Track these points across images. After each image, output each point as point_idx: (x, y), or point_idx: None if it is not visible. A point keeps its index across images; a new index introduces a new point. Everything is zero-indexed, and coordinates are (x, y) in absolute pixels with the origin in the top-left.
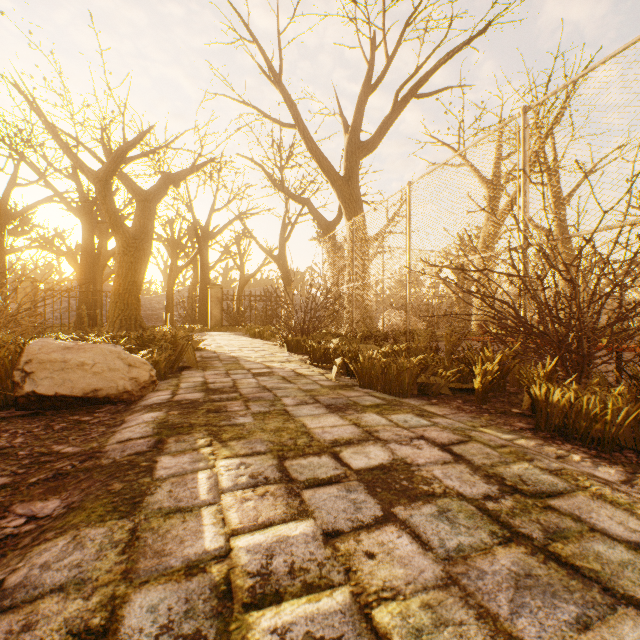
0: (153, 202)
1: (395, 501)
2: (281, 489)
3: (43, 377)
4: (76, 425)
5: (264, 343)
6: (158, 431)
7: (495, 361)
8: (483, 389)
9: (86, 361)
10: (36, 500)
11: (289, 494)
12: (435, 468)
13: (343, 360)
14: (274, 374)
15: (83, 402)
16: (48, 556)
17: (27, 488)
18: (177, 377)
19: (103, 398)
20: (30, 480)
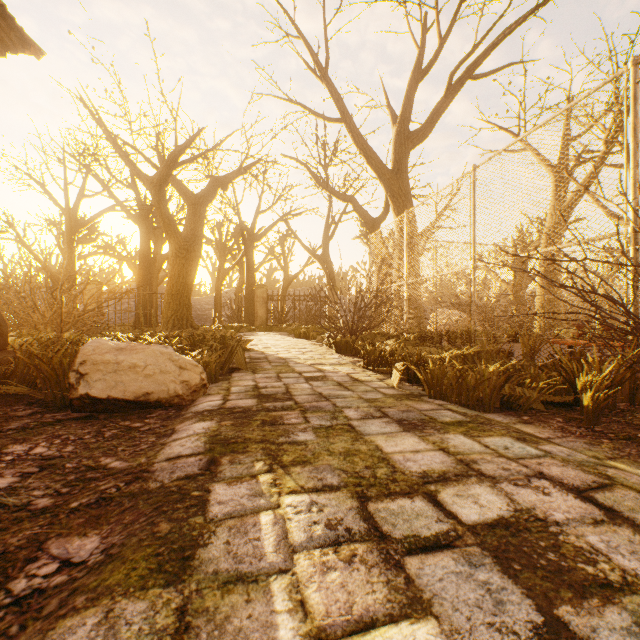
0: (203, 205)
1: (552, 593)
2: (373, 552)
3: (96, 379)
4: (126, 432)
5: (310, 344)
6: (210, 447)
7: (606, 371)
8: (594, 406)
9: (138, 363)
10: (74, 535)
11: (386, 563)
12: (586, 531)
13: (403, 364)
14: (328, 379)
15: (135, 406)
16: None
17: (67, 516)
18: (227, 380)
19: (154, 402)
20: (71, 504)
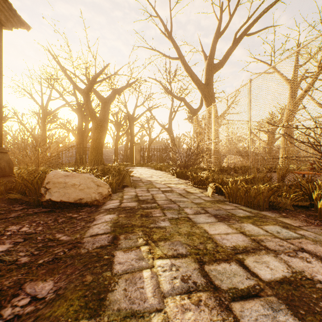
0: (108, 103)
1: None
2: (211, 299)
3: (55, 191)
4: (69, 220)
5: (163, 173)
6: (113, 229)
7: None
8: None
9: (76, 183)
10: (39, 280)
11: (220, 306)
12: None
13: (213, 184)
14: (173, 191)
15: (74, 205)
16: None
17: (36, 268)
18: (121, 191)
19: (84, 203)
20: (39, 261)
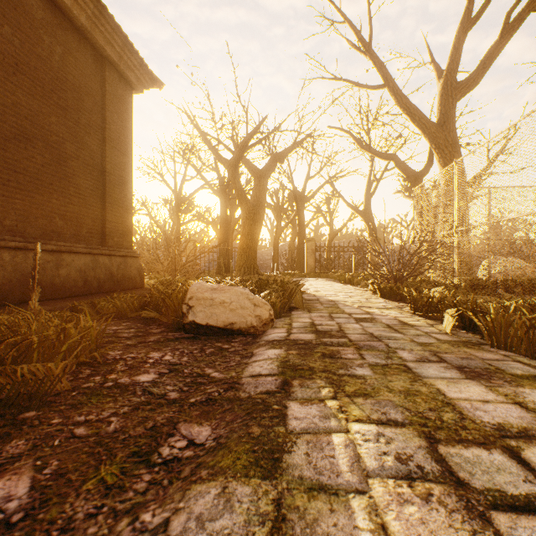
0: (265, 177)
1: None
2: (450, 496)
3: (199, 310)
4: (219, 351)
5: (354, 289)
6: (282, 370)
7: None
8: None
9: (225, 300)
10: (194, 422)
11: (468, 511)
12: None
13: (456, 312)
14: (376, 321)
15: (223, 332)
16: (202, 506)
17: (188, 407)
18: (288, 316)
19: (236, 330)
20: (190, 400)
